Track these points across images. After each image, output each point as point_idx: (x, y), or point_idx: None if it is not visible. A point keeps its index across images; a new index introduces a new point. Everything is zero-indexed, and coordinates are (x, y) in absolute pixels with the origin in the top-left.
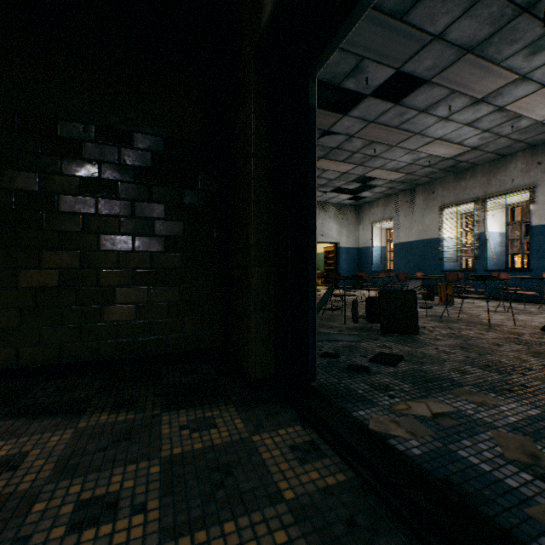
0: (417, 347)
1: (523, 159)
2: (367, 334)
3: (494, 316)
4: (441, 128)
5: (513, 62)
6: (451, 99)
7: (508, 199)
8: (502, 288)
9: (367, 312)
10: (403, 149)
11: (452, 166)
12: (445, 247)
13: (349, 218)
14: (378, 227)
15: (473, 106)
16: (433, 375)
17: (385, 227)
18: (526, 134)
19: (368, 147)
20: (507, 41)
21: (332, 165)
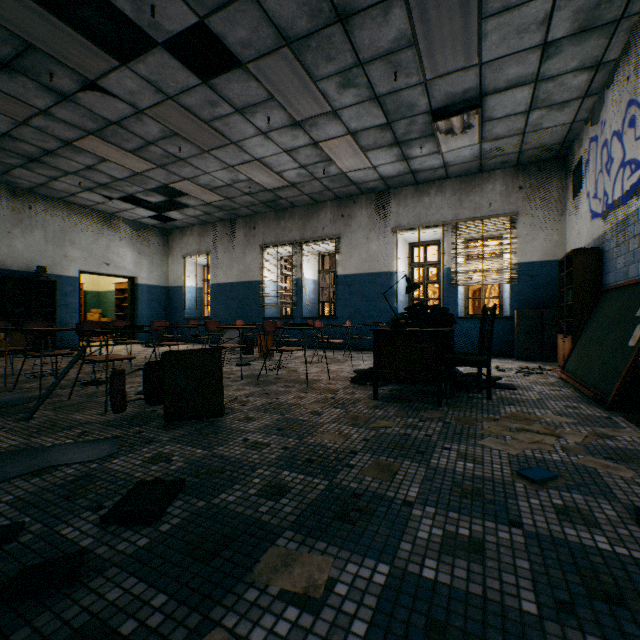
0: (218, 443)
1: (332, 209)
2: (139, 430)
3: (311, 368)
4: (261, 145)
5: (328, 88)
6: (271, 108)
7: (321, 247)
8: (317, 336)
9: (147, 387)
10: (219, 160)
11: (273, 201)
12: (267, 291)
13: (153, 245)
14: (194, 262)
15: (292, 128)
16: (231, 520)
17: (202, 263)
18: (335, 184)
19: (170, 141)
20: (324, 53)
21: (115, 154)
